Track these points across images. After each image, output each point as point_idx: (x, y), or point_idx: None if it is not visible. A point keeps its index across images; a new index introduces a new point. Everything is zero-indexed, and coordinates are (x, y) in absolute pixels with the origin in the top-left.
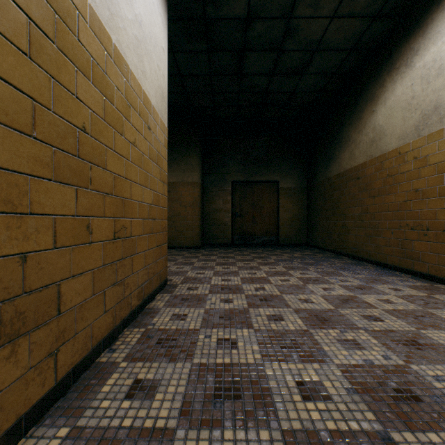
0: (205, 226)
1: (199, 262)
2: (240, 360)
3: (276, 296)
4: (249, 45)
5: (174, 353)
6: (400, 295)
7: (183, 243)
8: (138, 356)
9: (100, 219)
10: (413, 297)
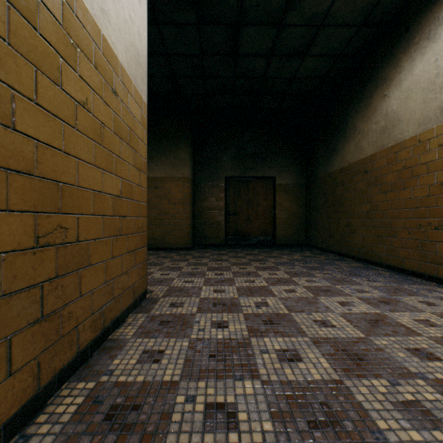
0: (196, 225)
1: (189, 266)
2: None
3: (284, 316)
4: (246, 17)
5: None
6: (438, 312)
7: (173, 243)
8: None
9: None
10: None
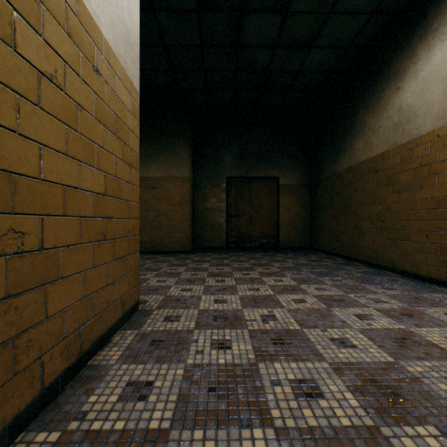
0: (197, 227)
1: (188, 272)
2: None
3: (295, 333)
4: (249, 2)
5: None
6: None
7: (171, 246)
8: None
9: None
10: None
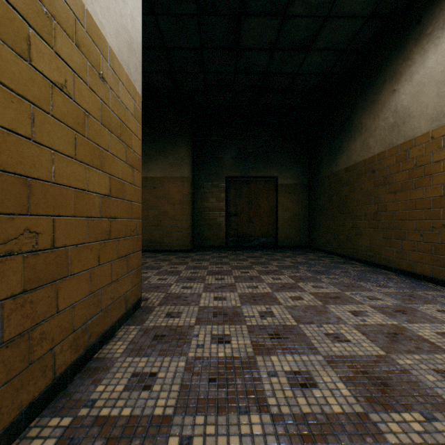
0: (196, 226)
1: (188, 270)
2: None
3: (291, 328)
4: (248, 7)
5: None
6: None
7: (171, 245)
8: None
9: None
10: None
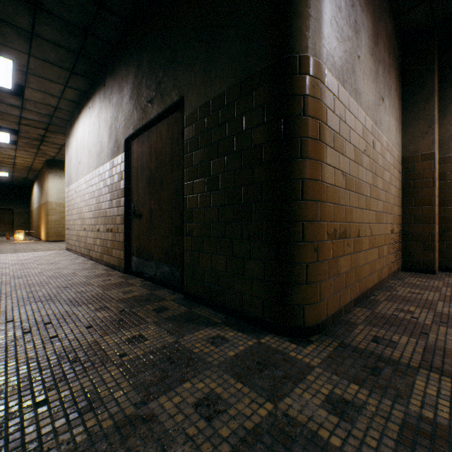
0: None
1: None
2: None
3: None
4: None
5: None
6: None
7: None
8: None
9: None
10: None
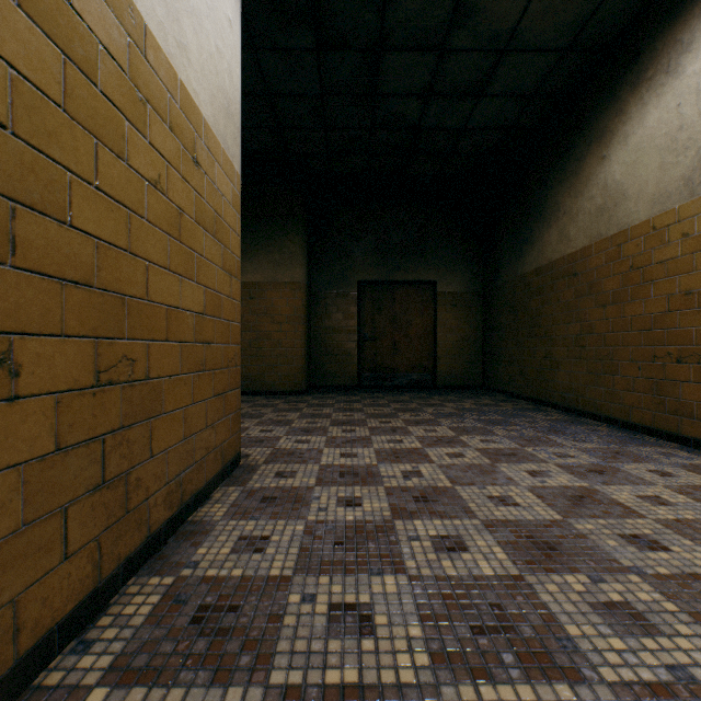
0: (314, 356)
1: (302, 419)
2: (381, 674)
3: (444, 490)
4: (390, 38)
5: (228, 652)
6: (674, 485)
7: (277, 384)
8: (139, 664)
9: (49, 340)
10: (700, 490)
